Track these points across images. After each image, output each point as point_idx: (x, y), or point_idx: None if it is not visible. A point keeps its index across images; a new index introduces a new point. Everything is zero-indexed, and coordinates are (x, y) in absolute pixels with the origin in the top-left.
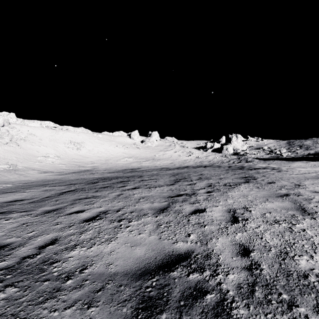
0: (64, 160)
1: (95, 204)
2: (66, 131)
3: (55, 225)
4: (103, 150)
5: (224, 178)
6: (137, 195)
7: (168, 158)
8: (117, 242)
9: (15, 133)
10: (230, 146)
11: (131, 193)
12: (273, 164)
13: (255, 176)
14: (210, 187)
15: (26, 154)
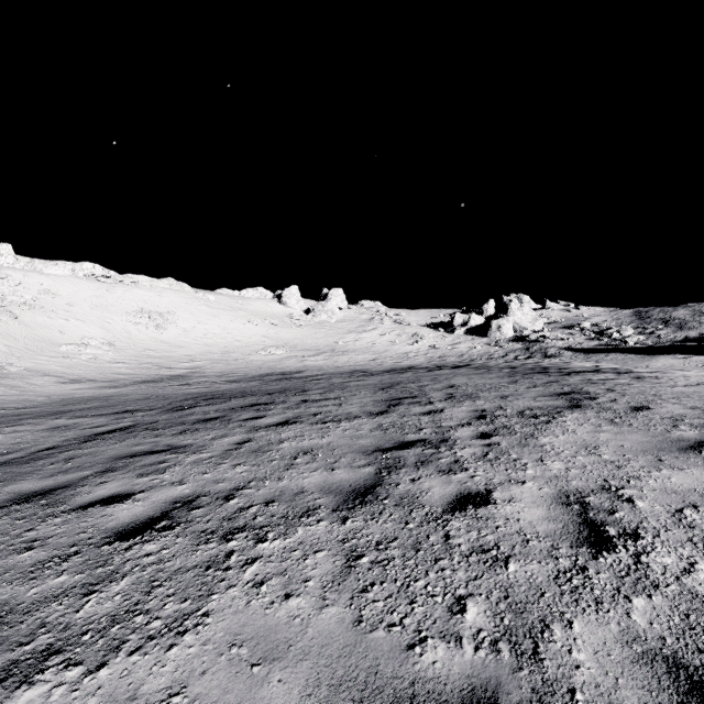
0: (123, 352)
1: (170, 471)
2: (131, 287)
3: (21, 552)
4: (218, 330)
5: (511, 396)
6: (289, 444)
7: (367, 349)
8: (205, 638)
9: (10, 290)
10: (506, 322)
11: (275, 438)
12: (607, 361)
13: (589, 391)
14: (484, 420)
15: (33, 339)
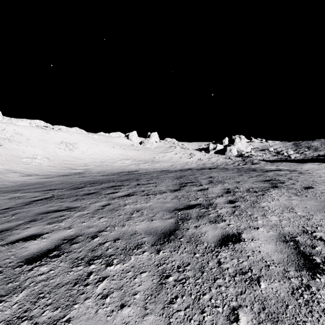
0: (53, 162)
1: (65, 221)
2: (57, 131)
3: None
4: (99, 151)
5: (241, 182)
6: (129, 206)
7: (169, 160)
8: None
9: None
10: (233, 148)
11: (122, 203)
12: (282, 166)
13: (279, 179)
14: (229, 193)
15: (10, 155)
